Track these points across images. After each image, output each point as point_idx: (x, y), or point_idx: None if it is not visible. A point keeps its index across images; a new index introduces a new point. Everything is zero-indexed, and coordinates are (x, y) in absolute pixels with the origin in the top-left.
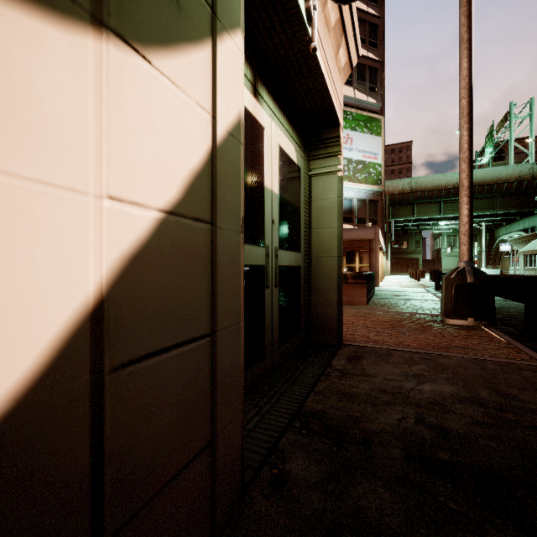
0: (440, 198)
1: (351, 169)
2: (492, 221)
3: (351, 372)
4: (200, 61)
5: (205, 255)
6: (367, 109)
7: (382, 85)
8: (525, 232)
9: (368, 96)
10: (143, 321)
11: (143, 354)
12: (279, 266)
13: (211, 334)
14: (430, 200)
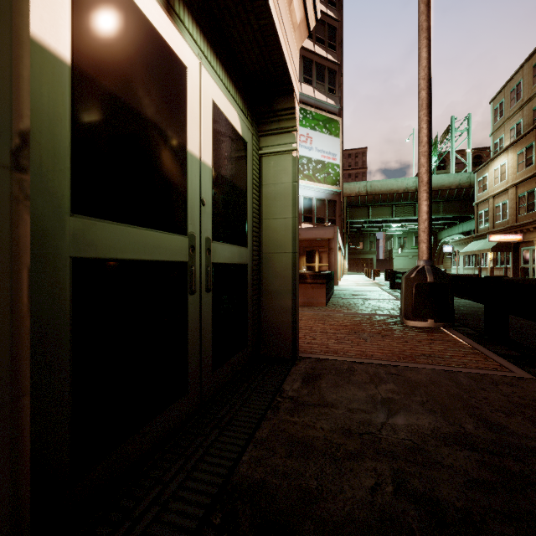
0: (393, 201)
1: (310, 169)
2: (437, 224)
3: (307, 400)
4: None
5: None
6: (326, 110)
7: (340, 87)
8: (464, 234)
9: (327, 97)
10: None
11: None
12: (214, 263)
13: None
14: (384, 204)
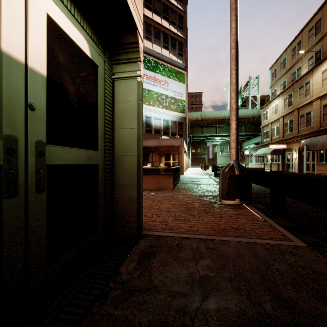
0: (216, 124)
1: (167, 102)
2: (241, 138)
3: (136, 284)
4: None
5: None
6: (177, 66)
7: (185, 53)
8: (255, 144)
9: (178, 58)
10: None
11: None
12: (50, 165)
13: None
14: (211, 125)
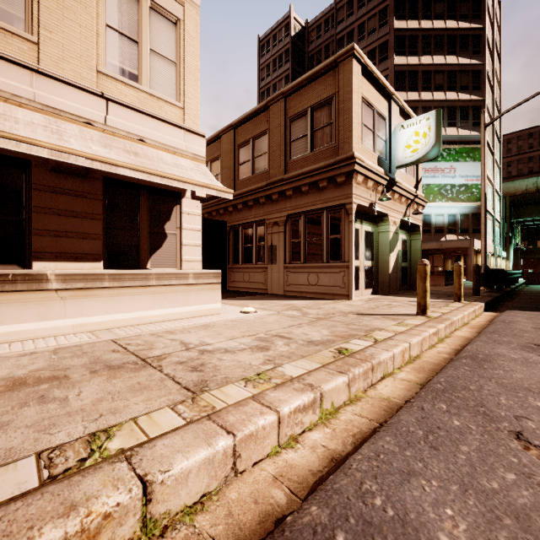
0: None
1: (454, 192)
2: None
3: None
4: (396, 248)
5: (396, 265)
6: (470, 141)
7: None
8: None
9: (471, 131)
10: (393, 270)
11: (393, 273)
12: (401, 267)
13: (396, 273)
14: None
